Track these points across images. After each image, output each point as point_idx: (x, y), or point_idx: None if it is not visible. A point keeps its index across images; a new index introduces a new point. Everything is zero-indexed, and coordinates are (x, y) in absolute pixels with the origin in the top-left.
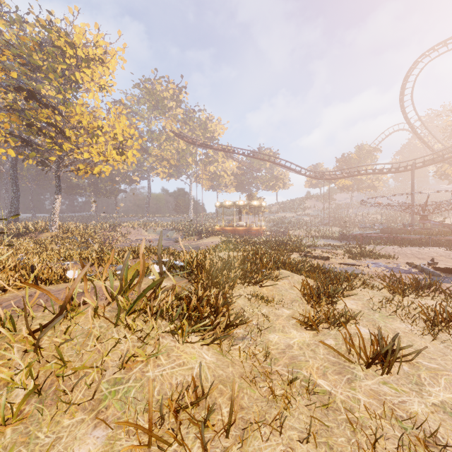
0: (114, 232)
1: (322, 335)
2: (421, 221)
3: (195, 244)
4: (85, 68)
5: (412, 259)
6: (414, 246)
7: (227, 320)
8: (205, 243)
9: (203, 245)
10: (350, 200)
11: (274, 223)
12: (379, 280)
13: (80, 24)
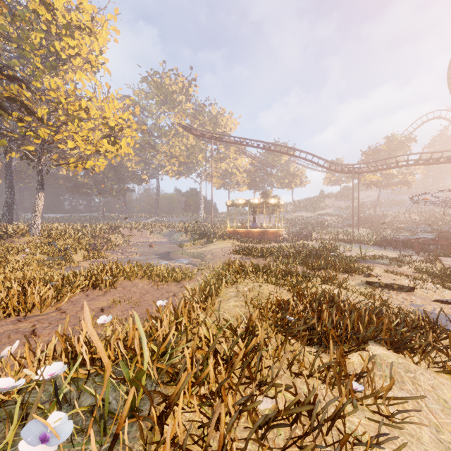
0: (115, 234)
1: None
2: None
3: (200, 251)
4: (66, 37)
5: None
6: None
7: None
8: (213, 250)
9: (210, 254)
10: (378, 198)
11: (291, 224)
12: None
13: None
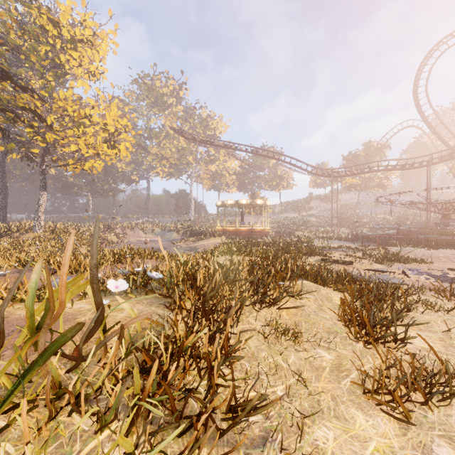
0: (109, 232)
1: (416, 424)
2: (444, 220)
3: (193, 245)
4: (71, 50)
5: (449, 264)
6: (444, 248)
7: (229, 402)
8: (205, 244)
9: (202, 247)
10: (357, 200)
11: (278, 224)
12: (432, 293)
13: (66, 2)
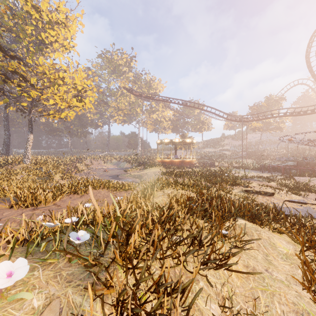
0: (80, 163)
1: None
2: None
3: (139, 173)
4: (49, 29)
5: None
6: None
7: None
8: (148, 173)
9: (146, 175)
10: (260, 139)
11: (201, 156)
12: None
13: None
